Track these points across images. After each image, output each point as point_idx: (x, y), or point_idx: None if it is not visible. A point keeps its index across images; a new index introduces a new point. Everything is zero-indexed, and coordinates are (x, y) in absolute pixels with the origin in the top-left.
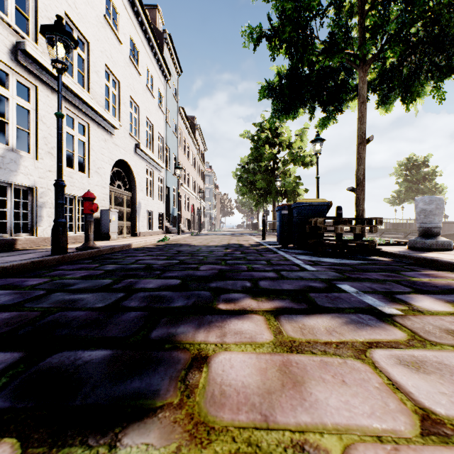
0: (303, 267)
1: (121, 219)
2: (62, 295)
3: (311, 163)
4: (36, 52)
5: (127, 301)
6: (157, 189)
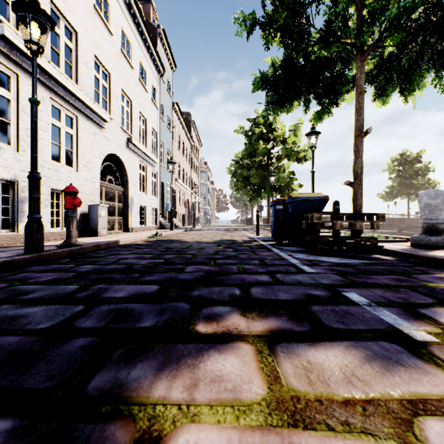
0: (301, 268)
1: (113, 214)
2: (6, 309)
3: (305, 158)
4: (16, 38)
5: (83, 318)
6: (150, 184)
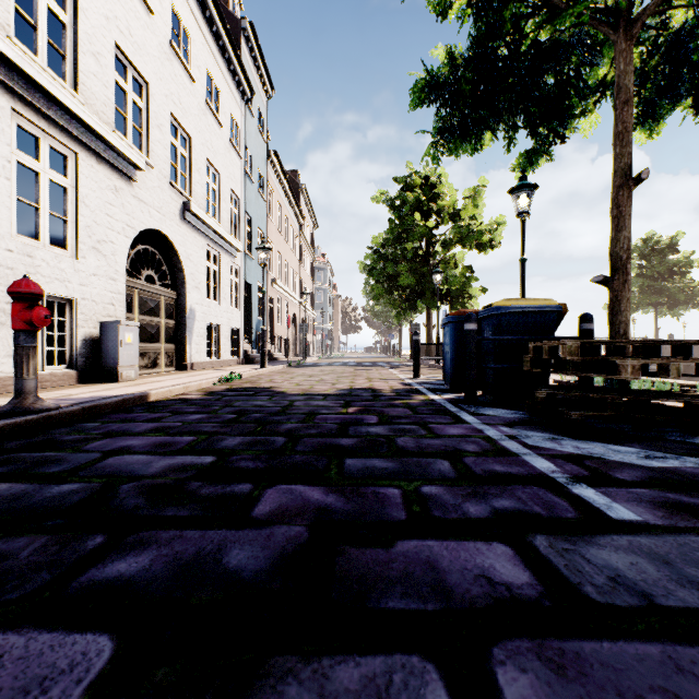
0: (580, 495)
1: (155, 340)
2: None
3: (491, 244)
4: None
5: None
6: (227, 287)
